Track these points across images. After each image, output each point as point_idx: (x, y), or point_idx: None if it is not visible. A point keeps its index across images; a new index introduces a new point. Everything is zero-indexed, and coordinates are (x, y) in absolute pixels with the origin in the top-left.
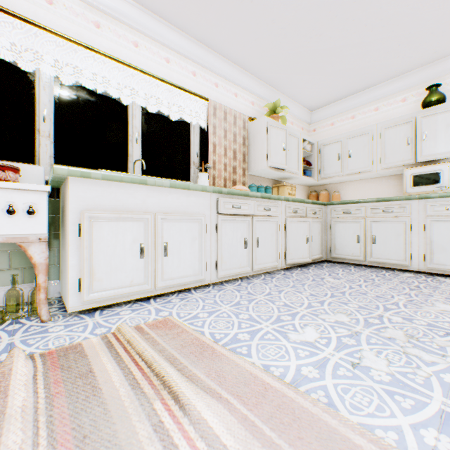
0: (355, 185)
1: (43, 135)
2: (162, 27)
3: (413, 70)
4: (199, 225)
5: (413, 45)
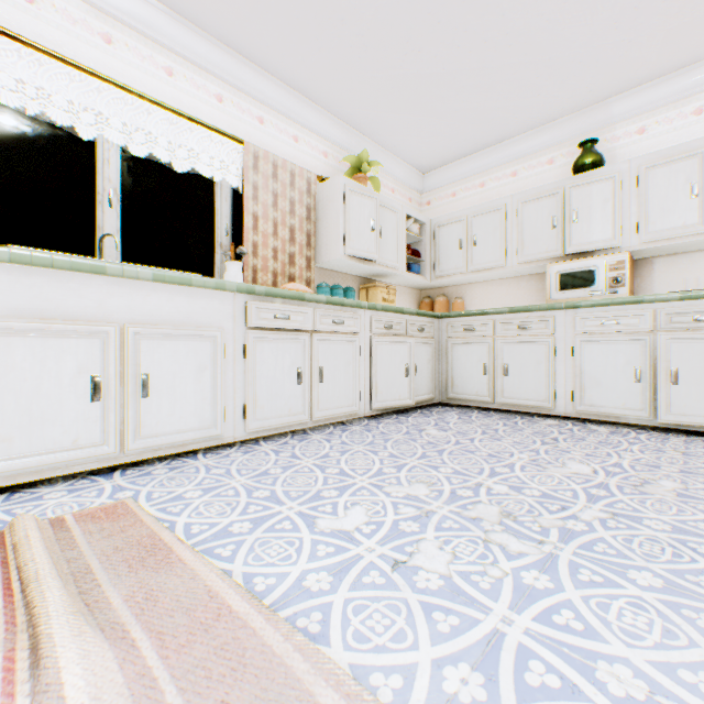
0: (485, 289)
1: None
2: (157, 14)
3: (562, 118)
4: (212, 345)
5: (557, 78)
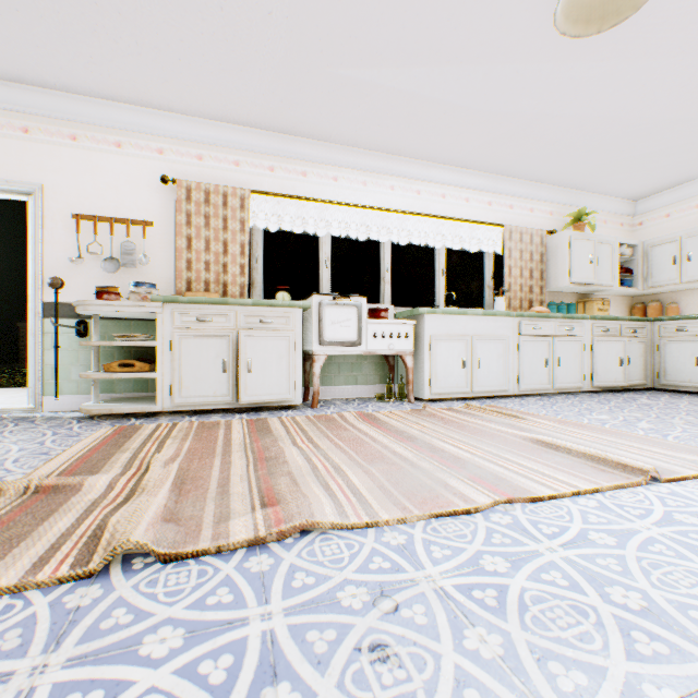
0: None
1: (386, 282)
2: (463, 175)
3: None
4: (503, 345)
5: None
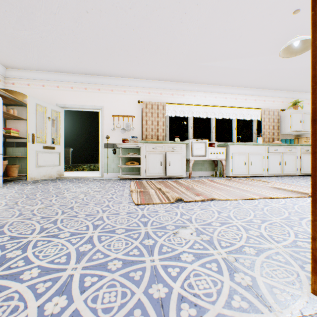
0: None
1: (213, 133)
2: (244, 90)
3: None
4: (261, 156)
5: None
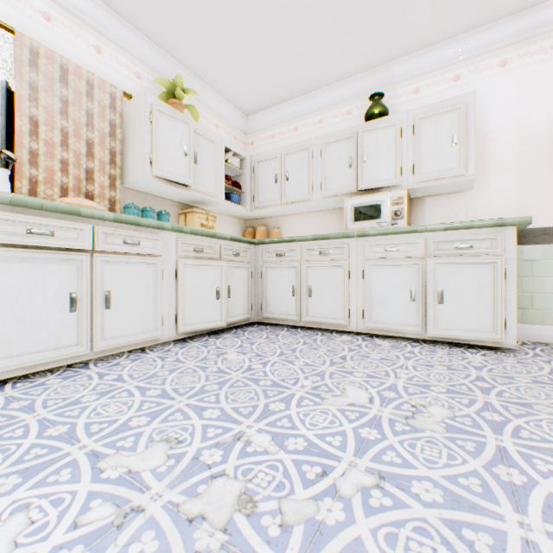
0: (298, 220)
1: None
2: None
3: (357, 74)
4: None
5: (351, 31)
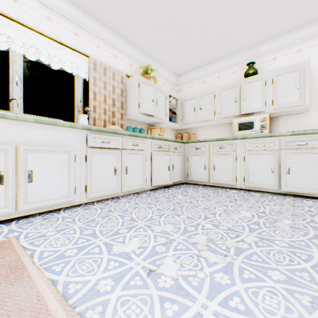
0: (205, 130)
1: None
2: None
3: (239, 52)
4: (68, 156)
5: (237, 33)
